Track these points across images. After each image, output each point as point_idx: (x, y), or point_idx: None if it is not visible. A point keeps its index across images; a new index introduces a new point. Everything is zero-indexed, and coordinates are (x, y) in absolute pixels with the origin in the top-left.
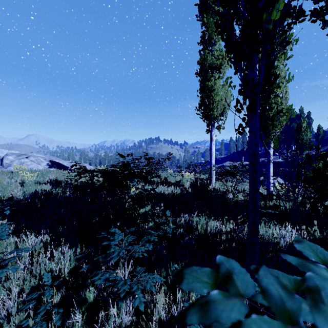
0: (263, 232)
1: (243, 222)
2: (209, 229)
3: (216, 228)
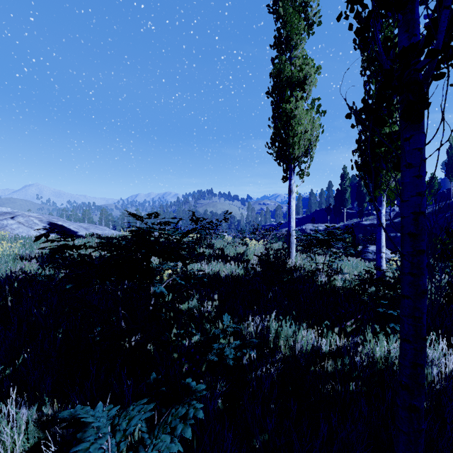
0: (396, 353)
1: (355, 330)
2: (299, 345)
3: (312, 346)
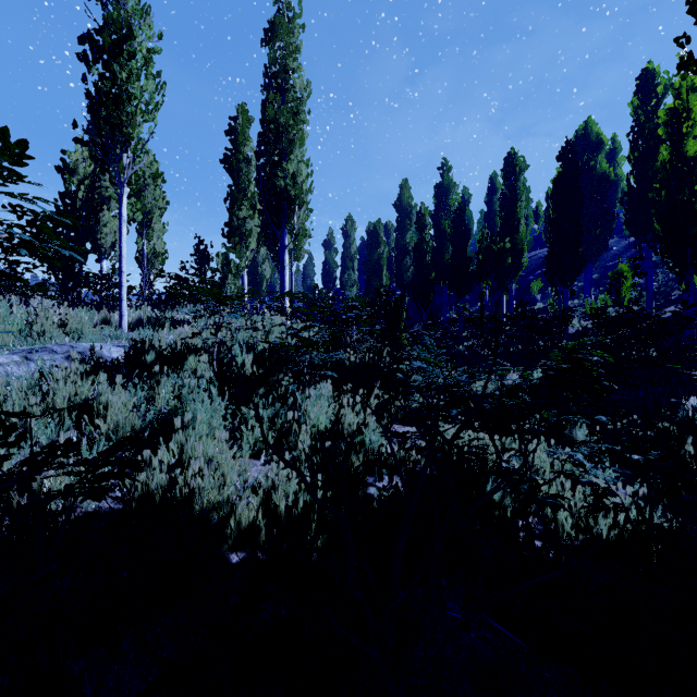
0: None
1: None
2: None
3: None
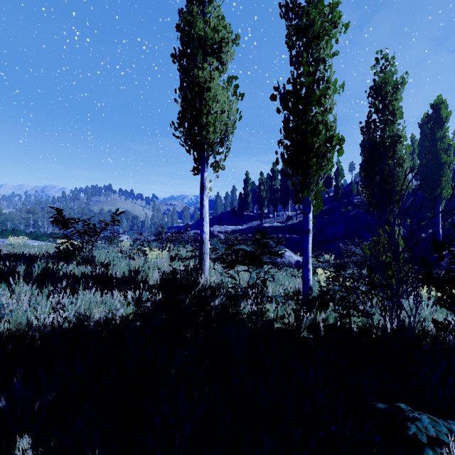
0: None
1: None
2: None
3: None
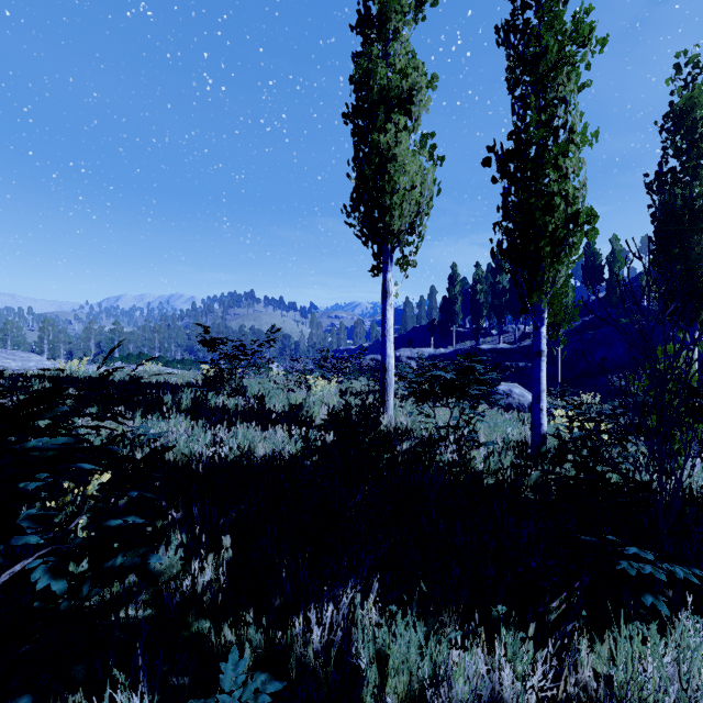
0: None
1: (563, 614)
2: (446, 693)
3: None
